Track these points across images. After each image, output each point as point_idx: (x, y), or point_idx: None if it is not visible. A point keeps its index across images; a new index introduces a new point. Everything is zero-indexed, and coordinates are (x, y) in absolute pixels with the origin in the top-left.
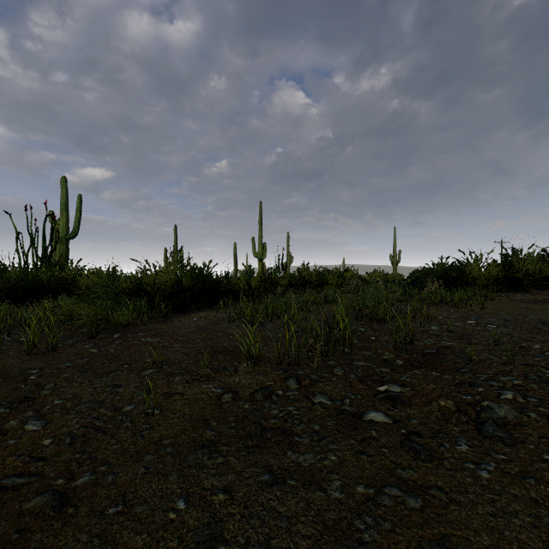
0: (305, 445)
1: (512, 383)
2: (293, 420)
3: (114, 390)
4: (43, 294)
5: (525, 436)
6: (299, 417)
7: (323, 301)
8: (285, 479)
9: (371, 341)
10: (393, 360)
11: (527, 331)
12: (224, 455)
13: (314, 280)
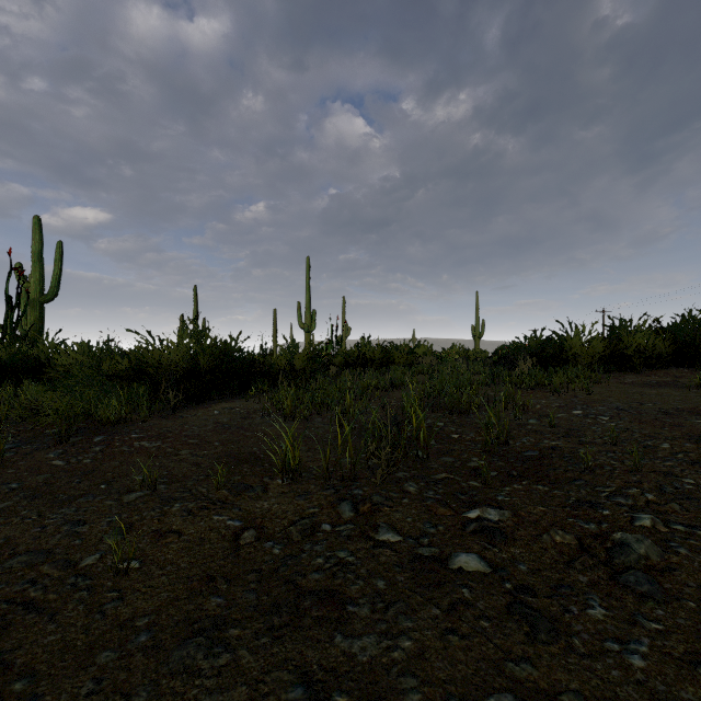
0: (364, 620)
1: (645, 501)
2: (346, 574)
3: (73, 530)
4: (1, 379)
5: (679, 586)
6: (355, 568)
7: (389, 386)
8: (329, 691)
9: (453, 441)
10: (485, 471)
11: (648, 424)
12: (232, 646)
13: (377, 359)
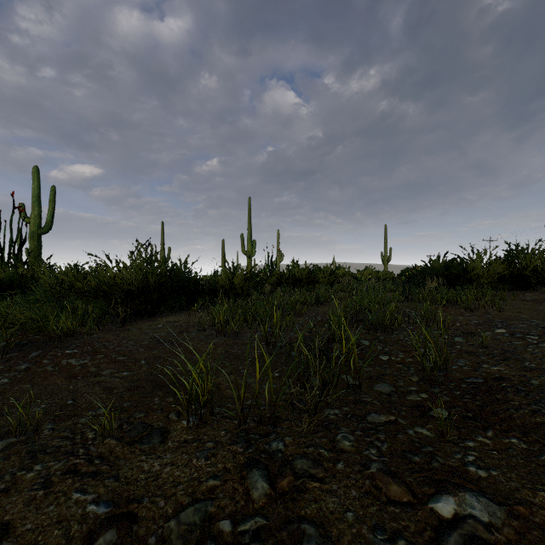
0: None
1: None
2: None
3: None
4: None
5: None
6: None
7: (315, 302)
8: None
9: (383, 363)
10: (442, 420)
11: None
12: None
13: (304, 278)
